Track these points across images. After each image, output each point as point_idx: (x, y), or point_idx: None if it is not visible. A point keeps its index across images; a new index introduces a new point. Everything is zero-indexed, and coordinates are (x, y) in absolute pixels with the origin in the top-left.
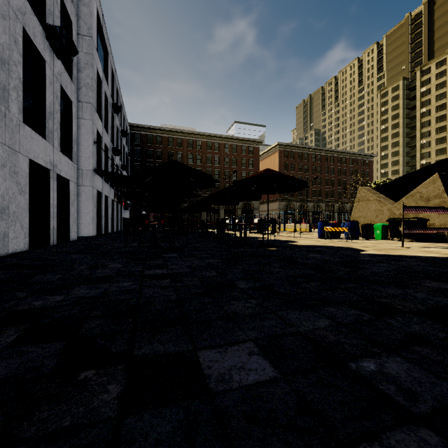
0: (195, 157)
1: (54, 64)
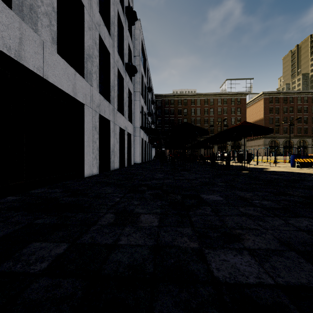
0: (196, 111)
1: (126, 78)
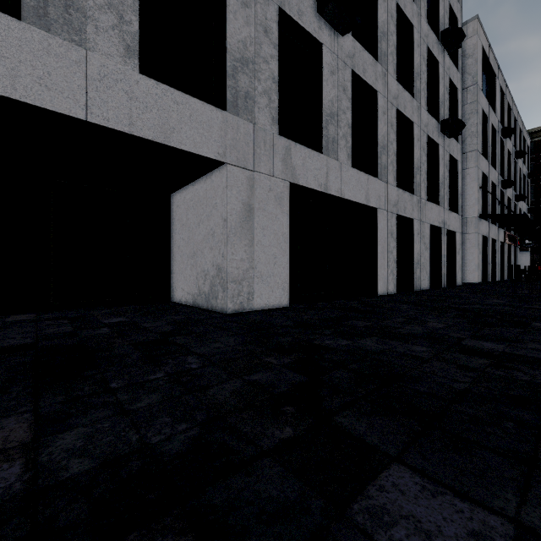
0: None
1: (444, 141)
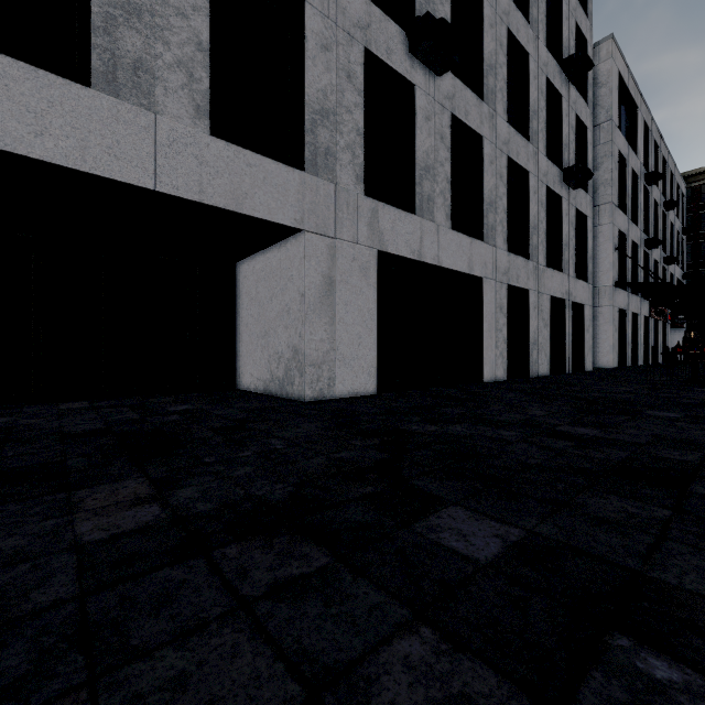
0: None
1: (569, 193)
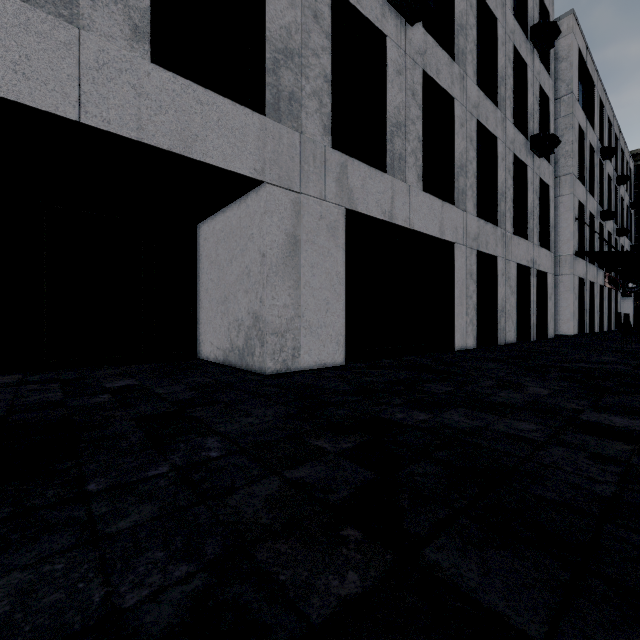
0: None
1: (534, 162)
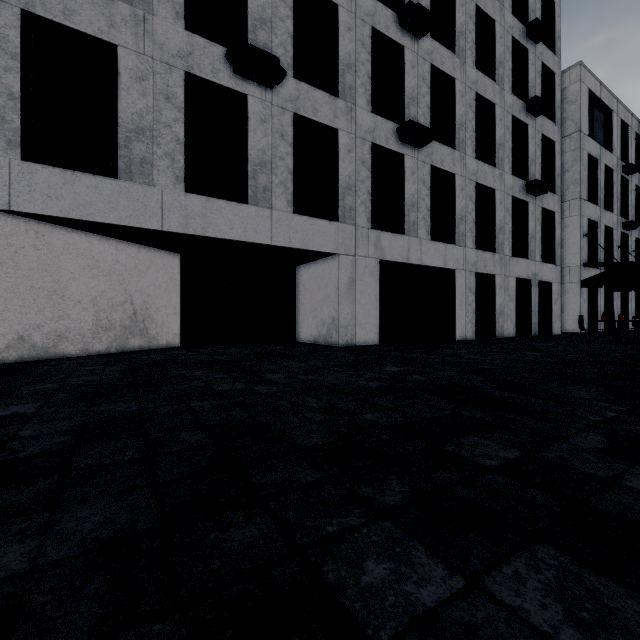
0: None
1: (536, 197)
